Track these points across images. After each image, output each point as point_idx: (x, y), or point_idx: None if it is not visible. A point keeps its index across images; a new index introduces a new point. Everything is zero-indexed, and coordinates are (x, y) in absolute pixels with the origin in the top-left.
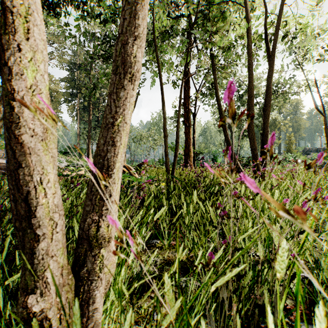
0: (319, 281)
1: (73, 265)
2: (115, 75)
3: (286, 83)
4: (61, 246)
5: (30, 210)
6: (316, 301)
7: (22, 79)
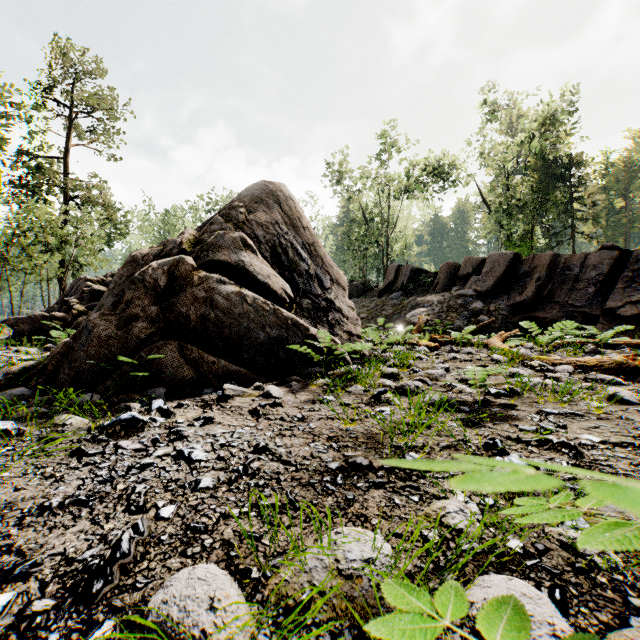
0: None
1: None
2: None
3: None
4: None
5: None
6: None
7: None
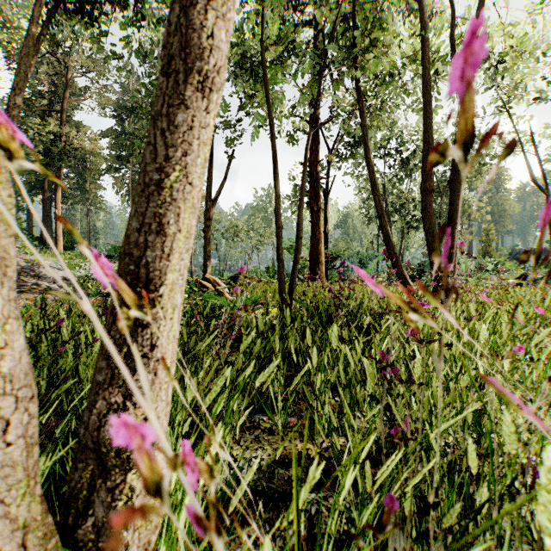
0: None
1: (63, 509)
2: (164, 76)
3: None
4: (21, 477)
5: None
6: None
7: None
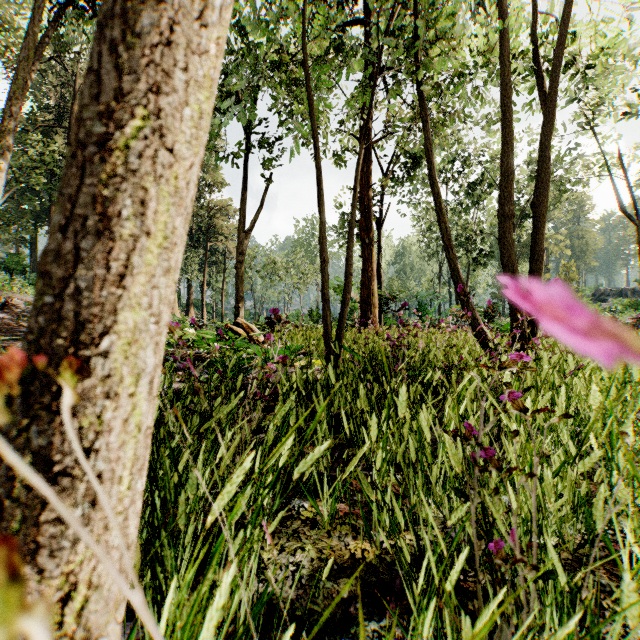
0: None
1: None
2: None
3: (561, 161)
4: None
5: None
6: None
7: None
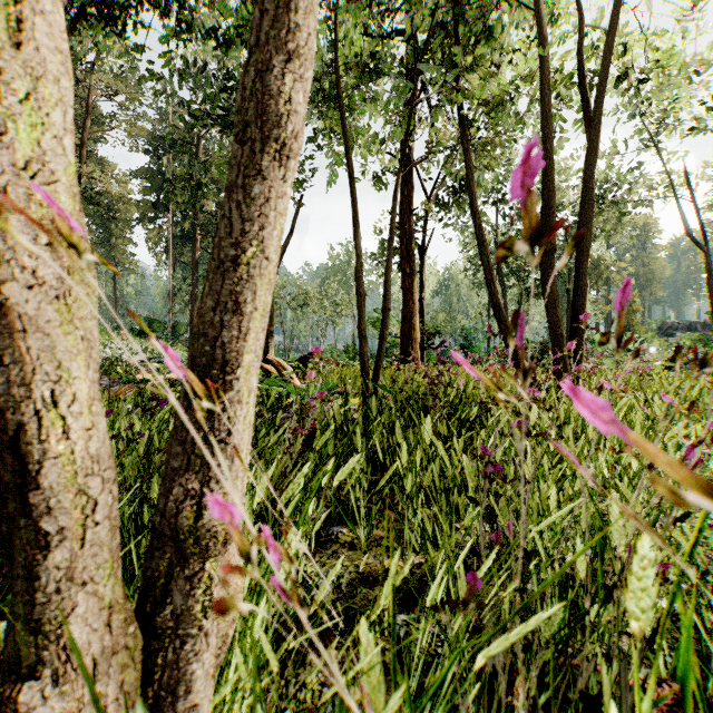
0: (712, 625)
1: (140, 599)
2: (241, 146)
3: (622, 181)
4: (107, 557)
5: (27, 472)
6: (708, 672)
7: (5, 145)
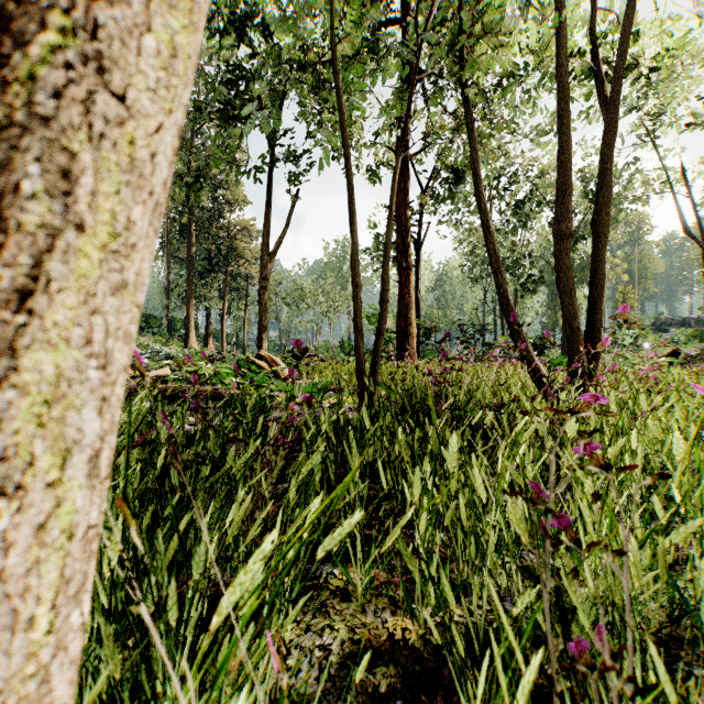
0: None
1: None
2: None
3: (619, 176)
4: None
5: None
6: None
7: None
